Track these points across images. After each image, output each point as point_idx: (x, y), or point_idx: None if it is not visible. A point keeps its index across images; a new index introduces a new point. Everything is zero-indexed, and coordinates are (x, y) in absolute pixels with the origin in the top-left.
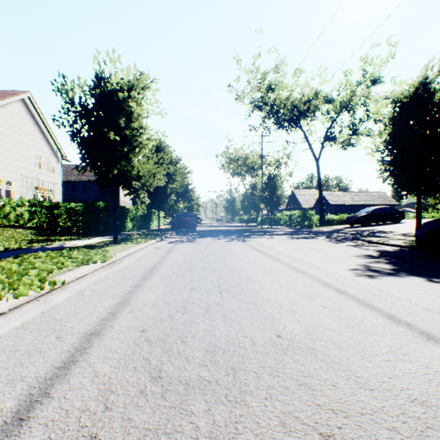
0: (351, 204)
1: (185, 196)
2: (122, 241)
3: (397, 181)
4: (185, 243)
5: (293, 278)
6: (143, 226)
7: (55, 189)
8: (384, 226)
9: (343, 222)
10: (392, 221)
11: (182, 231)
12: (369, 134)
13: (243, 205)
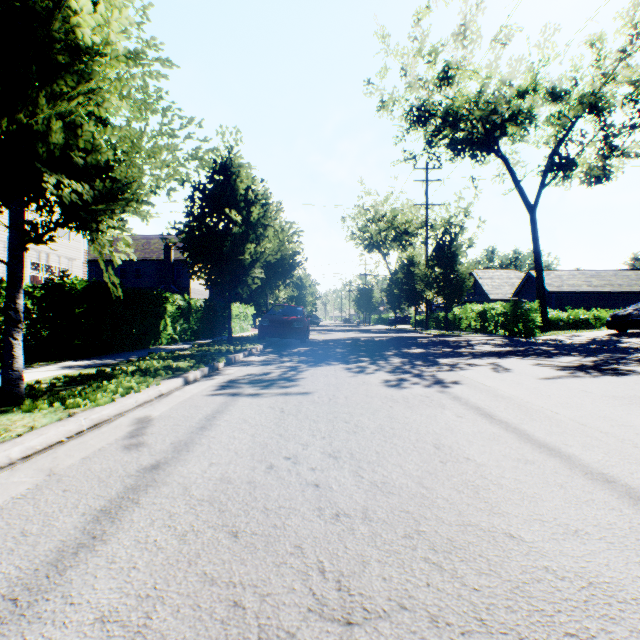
0: (588, 292)
1: (288, 276)
2: (65, 388)
3: None
4: (261, 395)
5: None
6: (206, 332)
7: (72, 268)
8: None
9: (576, 324)
10: None
11: (281, 342)
12: (634, 158)
13: (388, 296)
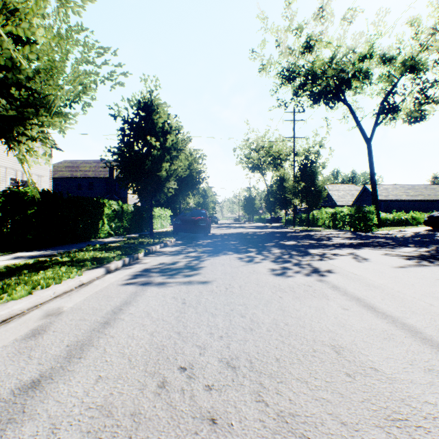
0: (406, 199)
1: (195, 188)
2: None
3: None
4: (168, 284)
5: None
6: (135, 228)
7: (40, 182)
8: None
9: (399, 222)
10: None
11: (189, 235)
12: None
13: (266, 202)
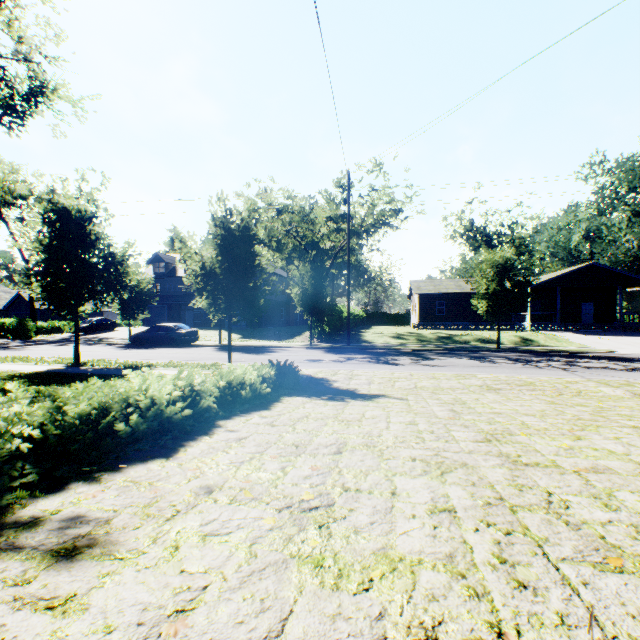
0: None
1: None
2: None
3: (122, 314)
4: None
5: (105, 352)
6: None
7: None
8: (106, 334)
9: (55, 330)
10: (110, 329)
11: None
12: None
13: None
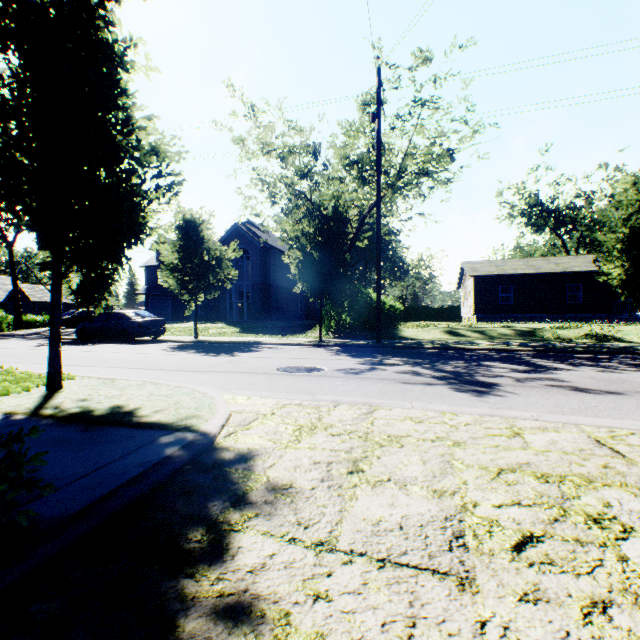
0: (64, 302)
1: None
2: None
3: (76, 299)
4: None
5: None
6: None
7: None
8: None
9: None
10: None
11: None
12: None
13: None
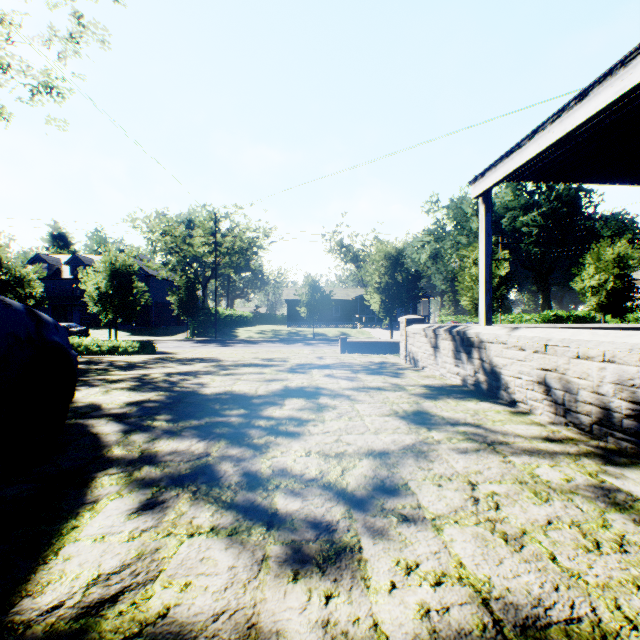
0: None
1: None
2: None
3: None
4: None
5: None
6: None
7: None
8: None
9: None
10: None
11: None
12: None
13: None
